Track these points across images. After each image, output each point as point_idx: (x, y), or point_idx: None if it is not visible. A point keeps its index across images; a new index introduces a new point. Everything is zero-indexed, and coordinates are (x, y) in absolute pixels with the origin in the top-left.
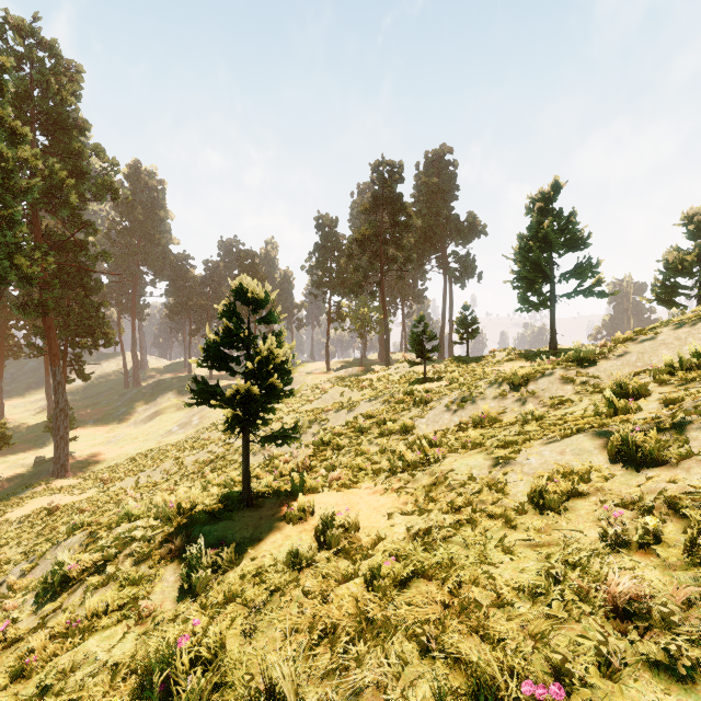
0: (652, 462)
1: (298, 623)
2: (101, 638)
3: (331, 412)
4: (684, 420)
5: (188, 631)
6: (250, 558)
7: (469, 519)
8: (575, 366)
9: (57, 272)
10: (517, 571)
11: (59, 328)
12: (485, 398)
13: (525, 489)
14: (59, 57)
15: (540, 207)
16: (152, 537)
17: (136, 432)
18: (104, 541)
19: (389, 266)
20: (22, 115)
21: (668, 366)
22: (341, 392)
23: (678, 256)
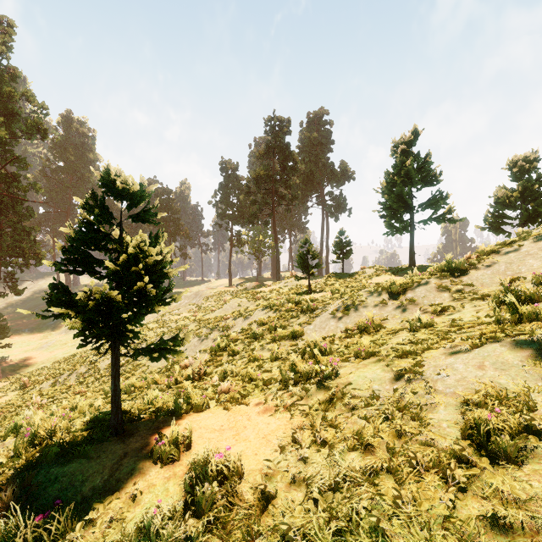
0: None
1: None
2: None
3: (229, 320)
4: None
5: None
6: (93, 524)
7: (389, 467)
8: (448, 276)
9: None
10: None
11: None
12: (367, 305)
13: (449, 416)
14: None
15: (403, 149)
16: None
17: (66, 338)
18: None
19: (279, 202)
20: None
21: None
22: (239, 303)
23: (506, 193)
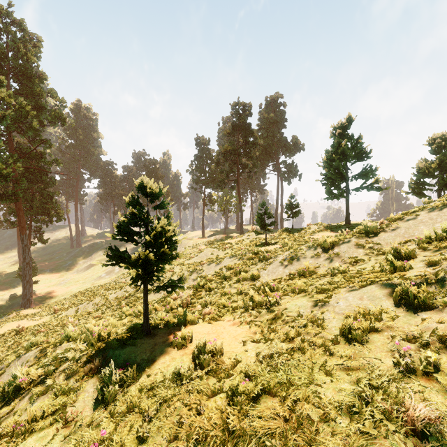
0: (424, 307)
1: (178, 432)
2: (37, 438)
3: (205, 265)
4: (443, 276)
5: (98, 438)
6: (146, 375)
7: (299, 347)
8: (364, 236)
9: (25, 172)
10: (336, 390)
11: (26, 209)
12: (306, 257)
13: (337, 324)
14: (26, 31)
15: (339, 133)
16: (80, 357)
17: (78, 277)
18: (47, 360)
19: (242, 170)
20: (1, 69)
21: (427, 237)
22: (211, 252)
23: (426, 165)
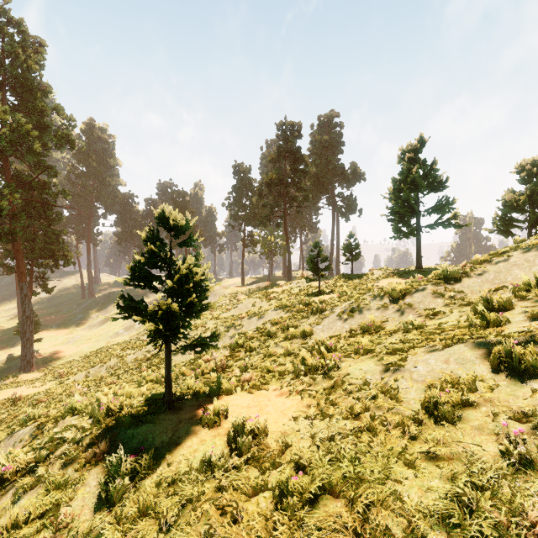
0: (534, 374)
1: None
2: None
3: (245, 319)
4: None
5: None
6: (167, 463)
7: (369, 427)
8: (443, 283)
9: (24, 206)
10: (423, 490)
11: (27, 251)
12: (370, 308)
13: (416, 396)
14: (26, 33)
15: (409, 157)
16: (82, 438)
17: (90, 334)
18: (40, 441)
19: (290, 204)
20: None
21: (525, 284)
22: (253, 302)
23: (513, 197)
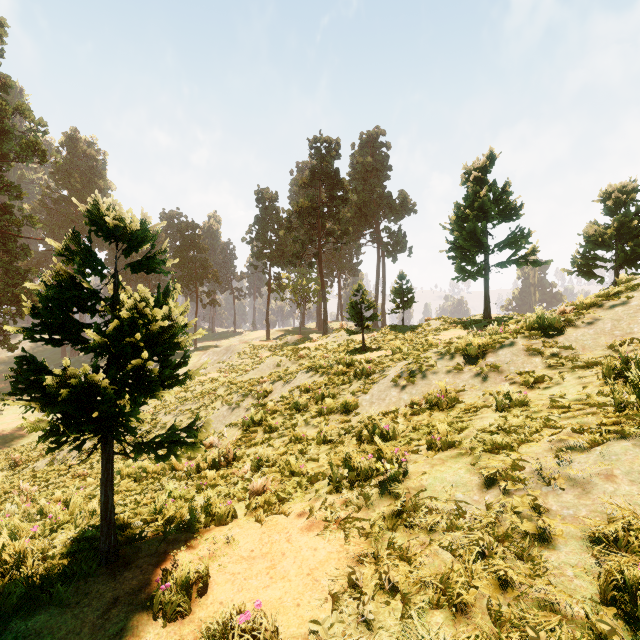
0: None
1: None
2: None
3: (266, 384)
4: None
5: None
6: None
7: None
8: (540, 335)
9: None
10: None
11: None
12: (437, 371)
13: (574, 556)
14: None
15: (476, 177)
16: None
17: None
18: None
19: (326, 239)
20: None
21: None
22: (278, 362)
23: (598, 230)
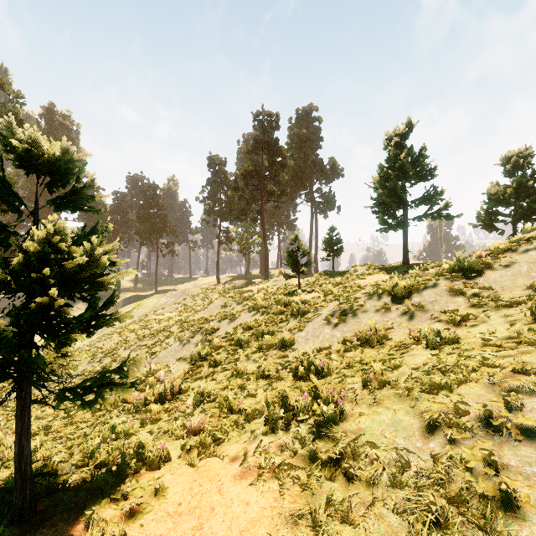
0: None
1: None
2: None
3: (214, 322)
4: None
5: None
6: None
7: None
8: (460, 277)
9: None
10: None
11: None
12: (367, 310)
13: None
14: None
15: (396, 142)
16: None
17: None
18: None
19: (268, 198)
20: None
21: None
22: (225, 303)
23: (500, 189)
